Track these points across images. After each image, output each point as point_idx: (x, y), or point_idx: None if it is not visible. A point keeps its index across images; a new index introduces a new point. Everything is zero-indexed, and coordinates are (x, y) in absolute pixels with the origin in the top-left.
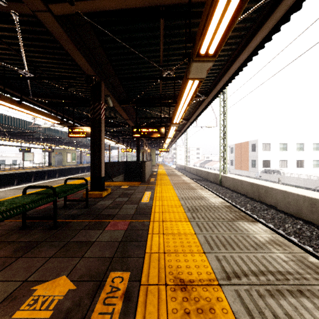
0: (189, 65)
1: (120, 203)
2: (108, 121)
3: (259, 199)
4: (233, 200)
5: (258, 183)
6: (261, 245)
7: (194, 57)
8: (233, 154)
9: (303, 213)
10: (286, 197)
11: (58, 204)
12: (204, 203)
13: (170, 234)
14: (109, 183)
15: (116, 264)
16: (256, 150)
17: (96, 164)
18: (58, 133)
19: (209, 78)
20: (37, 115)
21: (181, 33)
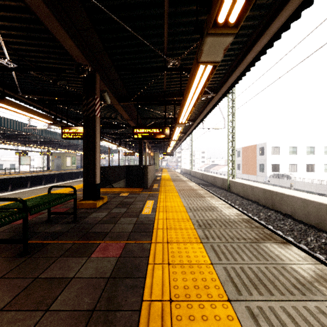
0: (202, 41)
1: (116, 216)
2: (108, 122)
3: (273, 207)
4: (243, 207)
5: (271, 189)
6: (309, 286)
7: (209, 27)
8: (239, 158)
9: (326, 224)
10: (306, 205)
11: (42, 216)
12: (216, 216)
13: (178, 264)
14: (107, 189)
15: (96, 326)
16: (265, 154)
17: (90, 169)
18: (56, 136)
19: (219, 72)
20: (25, 113)
21: (189, 11)
